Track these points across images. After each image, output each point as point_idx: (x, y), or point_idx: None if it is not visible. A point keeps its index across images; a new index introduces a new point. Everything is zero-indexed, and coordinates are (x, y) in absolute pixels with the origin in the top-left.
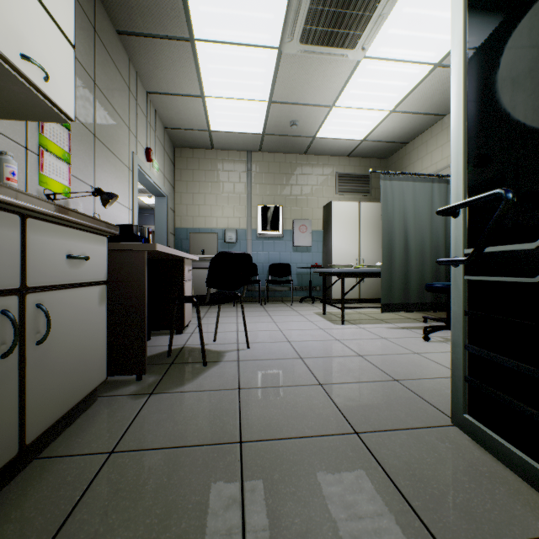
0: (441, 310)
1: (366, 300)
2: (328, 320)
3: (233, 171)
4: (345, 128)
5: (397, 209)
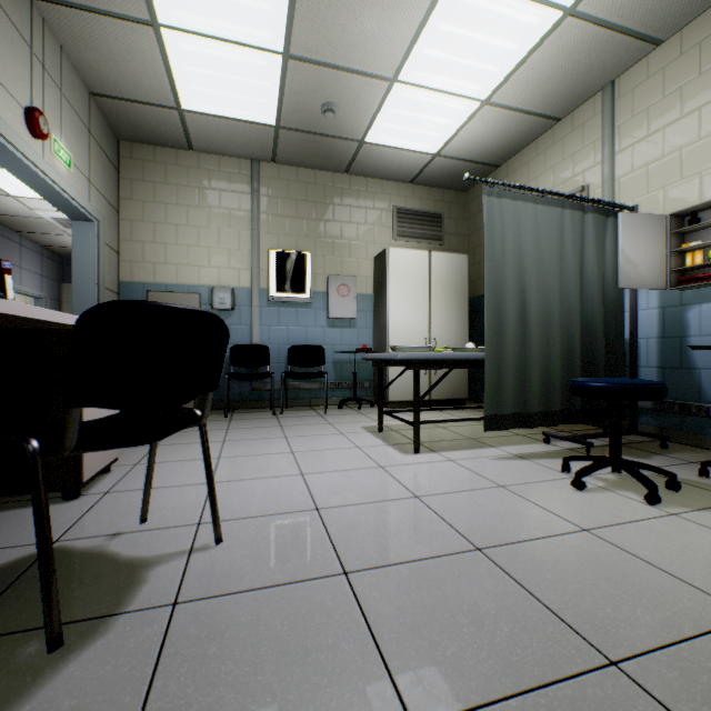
0: (576, 422)
1: (440, 401)
2: (388, 444)
3: (228, 190)
4: (411, 128)
5: (510, 248)
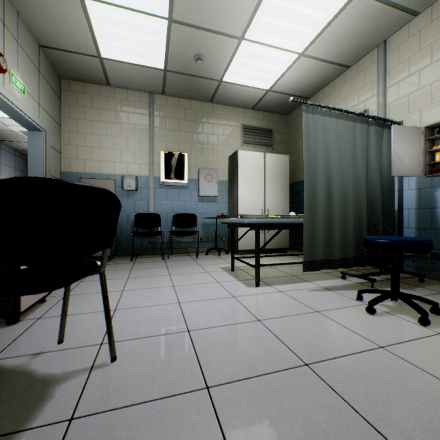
0: (363, 265)
1: (271, 250)
2: (238, 279)
3: (133, 112)
4: (253, 72)
5: (320, 148)
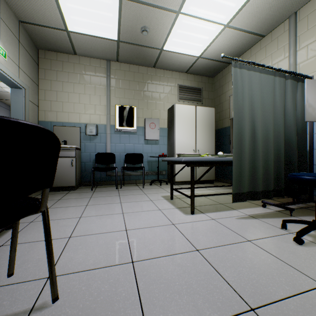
0: (282, 196)
1: (201, 181)
2: (176, 207)
3: (94, 75)
4: (187, 42)
5: (246, 97)
